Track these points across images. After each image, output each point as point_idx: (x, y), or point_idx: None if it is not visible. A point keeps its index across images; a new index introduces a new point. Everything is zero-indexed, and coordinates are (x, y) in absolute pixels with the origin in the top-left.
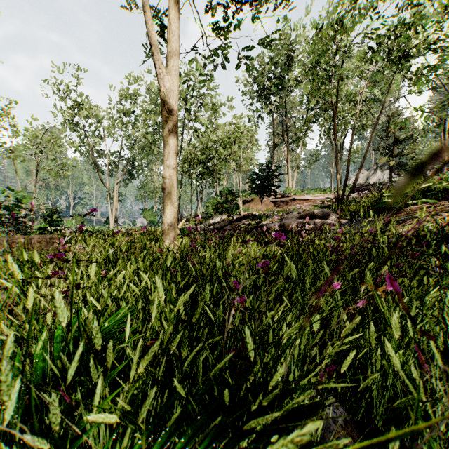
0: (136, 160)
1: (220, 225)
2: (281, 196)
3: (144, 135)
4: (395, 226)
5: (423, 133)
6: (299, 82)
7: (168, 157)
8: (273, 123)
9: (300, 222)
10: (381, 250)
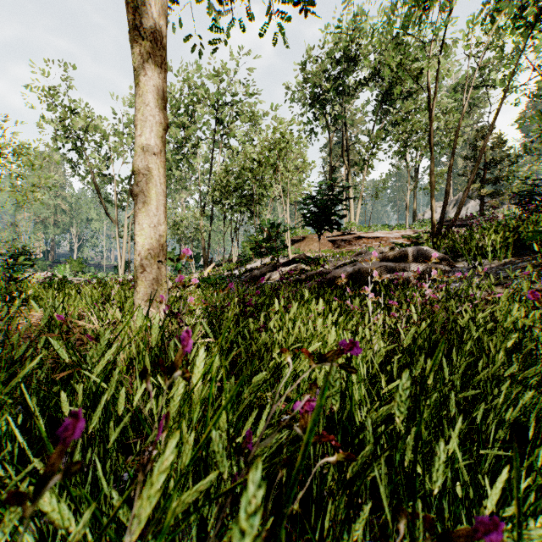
0: None
1: (260, 272)
2: (342, 233)
3: None
4: None
5: (524, 153)
6: (364, 84)
7: (144, 129)
8: (330, 139)
9: (386, 266)
10: None
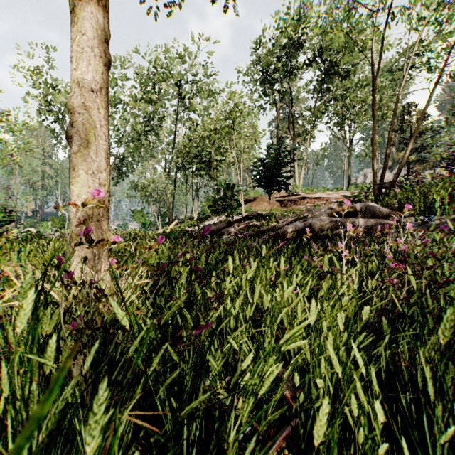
0: (126, 156)
1: (217, 227)
2: (288, 194)
3: (132, 126)
4: None
5: (445, 125)
6: (308, 65)
7: (80, 62)
8: (277, 114)
9: (336, 221)
10: None
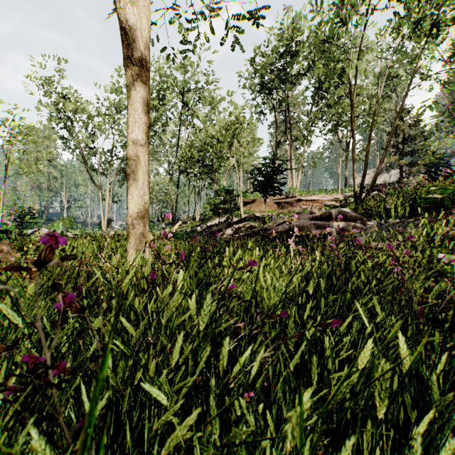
0: None
1: (218, 228)
2: (285, 196)
3: None
4: (450, 230)
5: (436, 130)
6: (304, 74)
7: (134, 128)
8: (276, 119)
9: (315, 224)
10: (454, 265)
